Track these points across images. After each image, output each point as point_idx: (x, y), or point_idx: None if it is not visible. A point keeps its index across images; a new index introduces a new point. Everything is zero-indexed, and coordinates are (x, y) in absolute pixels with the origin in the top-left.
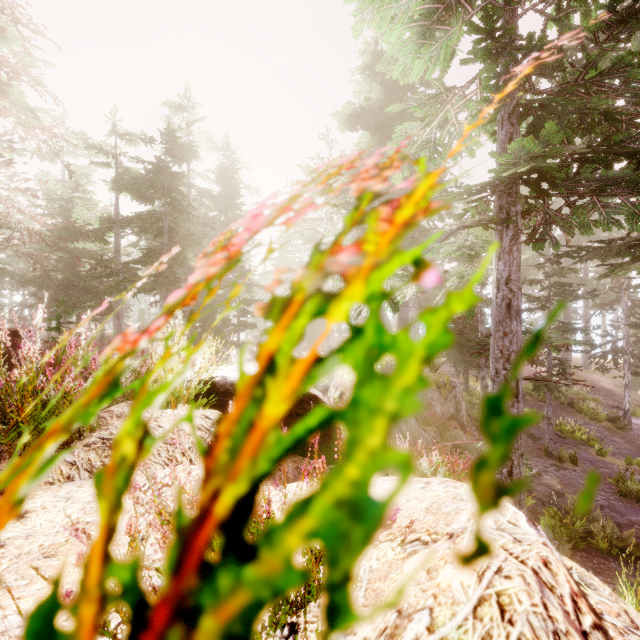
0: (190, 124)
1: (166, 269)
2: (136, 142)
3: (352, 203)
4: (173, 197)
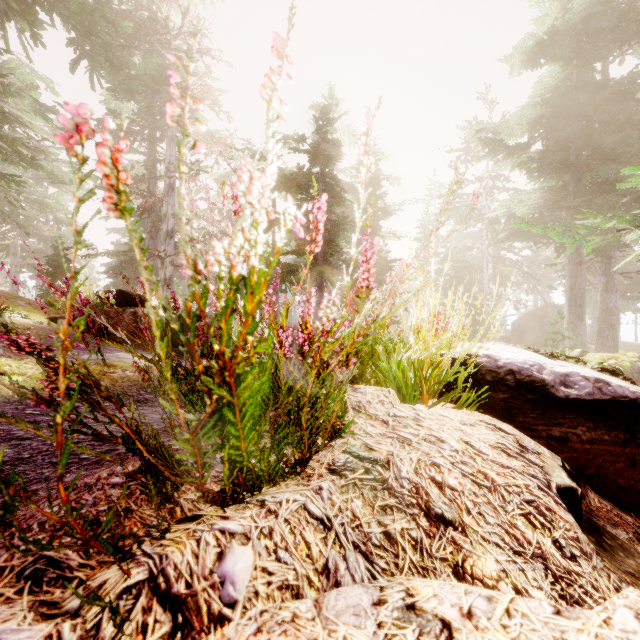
0: (334, 122)
1: (320, 257)
2: (289, 144)
3: (537, 159)
4: (327, 183)
